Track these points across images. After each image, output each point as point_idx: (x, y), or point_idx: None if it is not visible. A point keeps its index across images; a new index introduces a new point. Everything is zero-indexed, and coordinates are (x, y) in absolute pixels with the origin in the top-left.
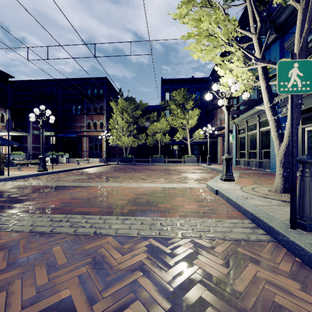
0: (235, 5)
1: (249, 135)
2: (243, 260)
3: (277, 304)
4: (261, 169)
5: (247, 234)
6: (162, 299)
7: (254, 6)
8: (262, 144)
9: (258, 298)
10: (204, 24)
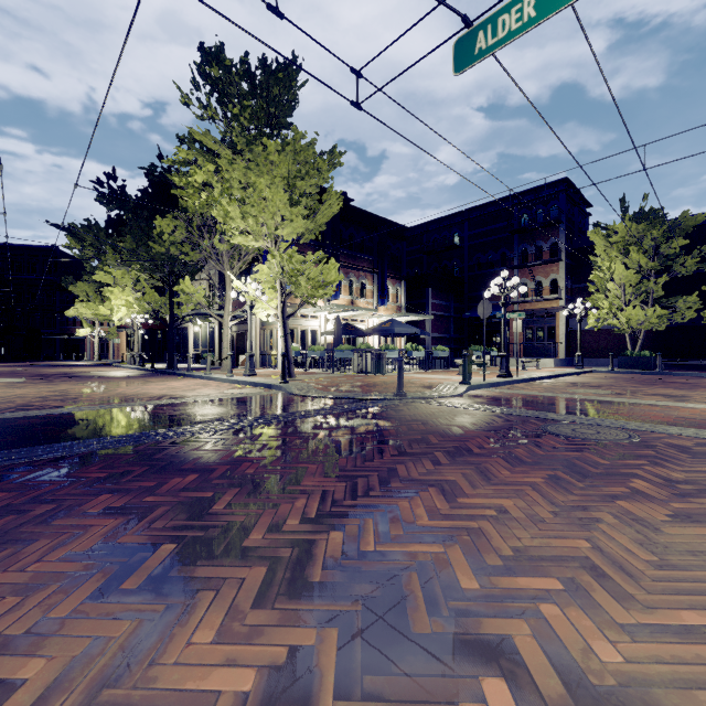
0: None
1: None
2: None
3: None
4: None
5: None
6: None
7: None
8: None
9: None
10: None
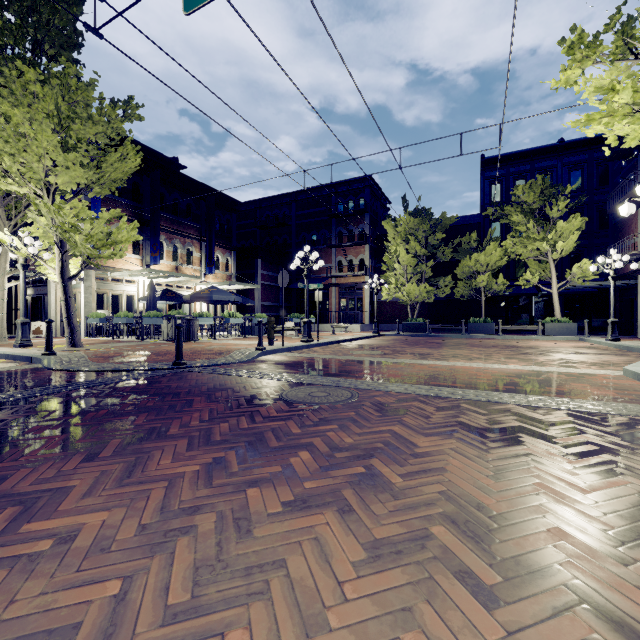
0: None
1: None
2: None
3: None
4: None
5: None
6: (611, 436)
7: None
8: None
9: None
10: (621, 95)
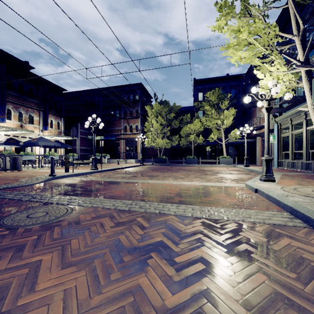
0: (276, 7)
1: (294, 134)
2: (280, 236)
3: (303, 258)
4: (308, 171)
5: (285, 222)
6: (220, 247)
7: (296, 10)
8: (310, 144)
9: (289, 254)
10: (243, 34)
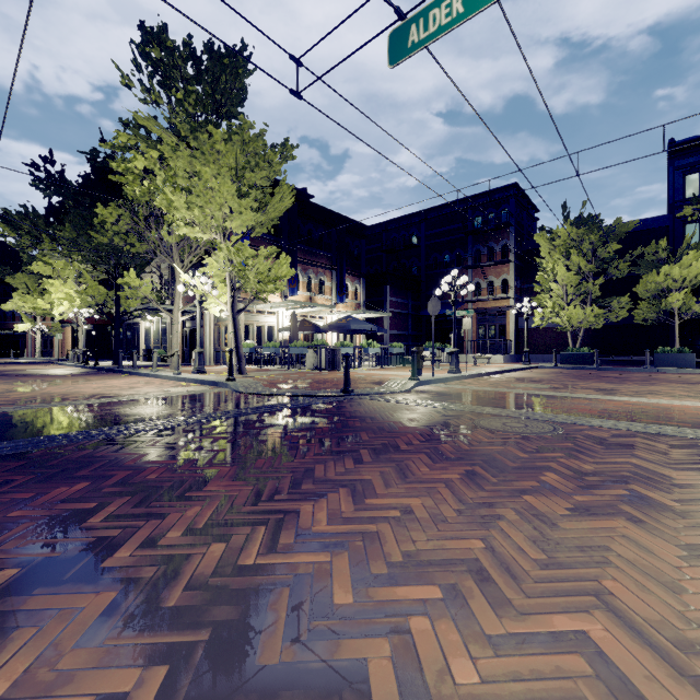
0: None
1: None
2: None
3: None
4: None
5: None
6: None
7: None
8: None
9: None
10: None
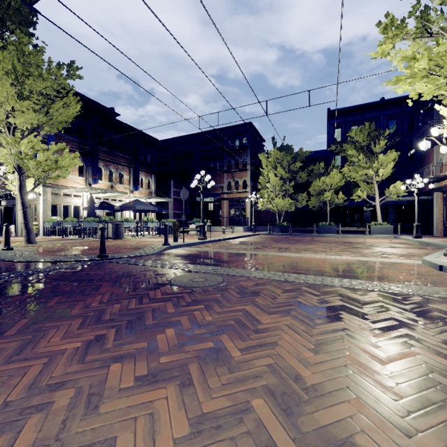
0: None
1: None
2: None
3: None
4: None
5: None
6: (409, 313)
7: None
8: None
9: None
10: (420, 63)
